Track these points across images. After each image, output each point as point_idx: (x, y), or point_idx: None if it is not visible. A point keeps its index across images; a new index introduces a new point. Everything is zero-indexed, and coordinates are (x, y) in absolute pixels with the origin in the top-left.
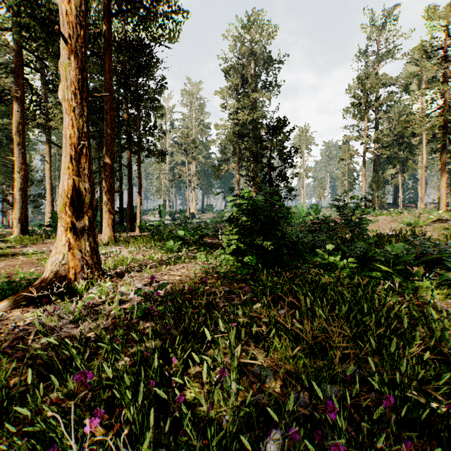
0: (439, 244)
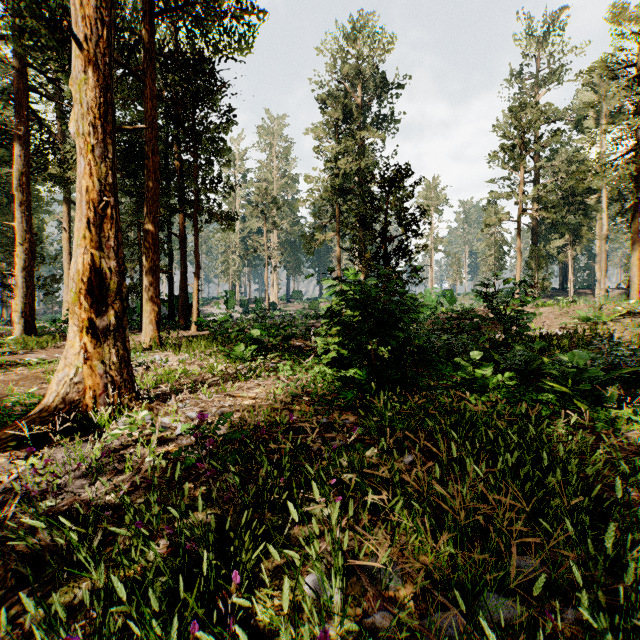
0: (638, 350)
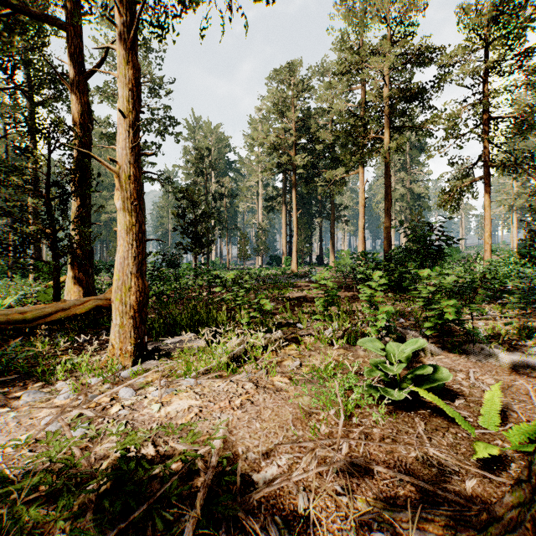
0: None
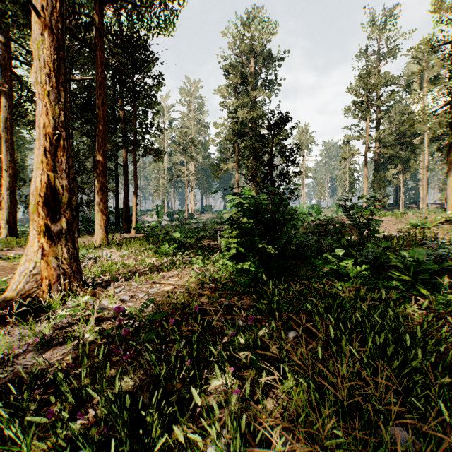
0: None
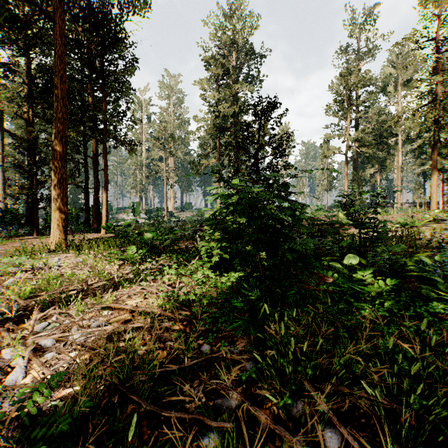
0: None
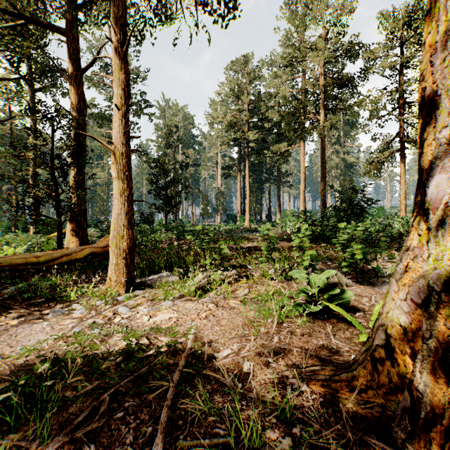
0: None
